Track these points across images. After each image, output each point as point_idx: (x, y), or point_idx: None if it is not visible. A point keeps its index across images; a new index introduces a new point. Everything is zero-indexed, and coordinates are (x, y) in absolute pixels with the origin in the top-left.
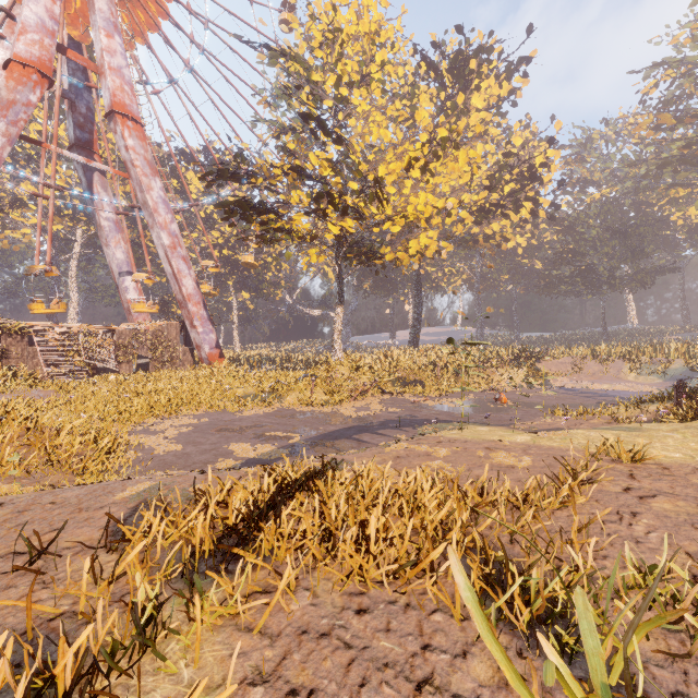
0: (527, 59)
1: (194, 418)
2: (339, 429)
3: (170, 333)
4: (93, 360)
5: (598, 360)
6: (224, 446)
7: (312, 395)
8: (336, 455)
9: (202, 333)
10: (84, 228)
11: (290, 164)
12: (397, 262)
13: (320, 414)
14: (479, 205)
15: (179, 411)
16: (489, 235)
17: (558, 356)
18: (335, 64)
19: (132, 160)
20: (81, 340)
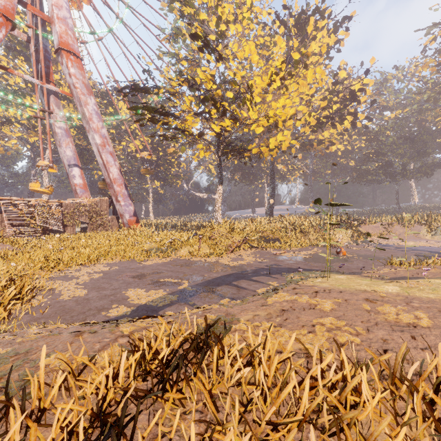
0: (348, 18)
1: (108, 266)
2: (221, 276)
3: (102, 206)
4: (46, 224)
5: (402, 225)
6: (122, 292)
7: (199, 248)
8: (220, 306)
9: (124, 205)
10: (52, 140)
11: (184, 79)
12: (260, 155)
13: (205, 264)
14: (315, 118)
15: (98, 261)
16: (320, 140)
17: (373, 222)
18: (216, 8)
19: (74, 83)
20: (36, 210)
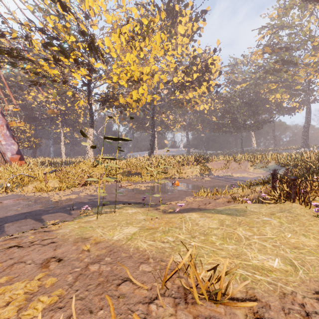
0: (205, 11)
1: None
2: (13, 214)
3: None
4: None
5: (236, 161)
6: None
7: (46, 183)
8: None
9: (5, 144)
10: None
11: (40, 28)
12: (129, 105)
13: (31, 199)
14: (181, 82)
15: None
16: (188, 100)
17: (218, 159)
18: None
19: None
20: None
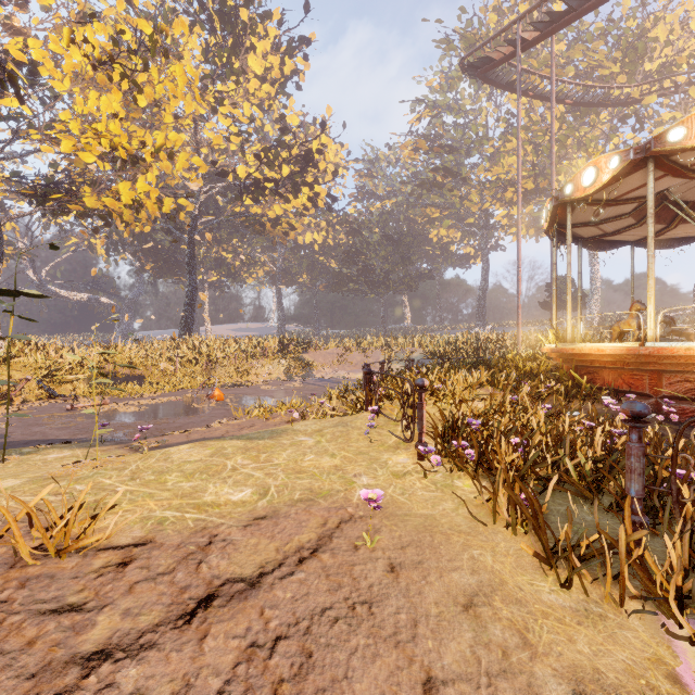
0: (307, 40)
1: None
2: None
3: None
4: None
5: (361, 350)
6: None
7: None
8: None
9: None
10: None
11: None
12: (114, 214)
13: None
14: (254, 179)
15: None
16: (275, 220)
17: (327, 346)
18: None
19: None
20: None
